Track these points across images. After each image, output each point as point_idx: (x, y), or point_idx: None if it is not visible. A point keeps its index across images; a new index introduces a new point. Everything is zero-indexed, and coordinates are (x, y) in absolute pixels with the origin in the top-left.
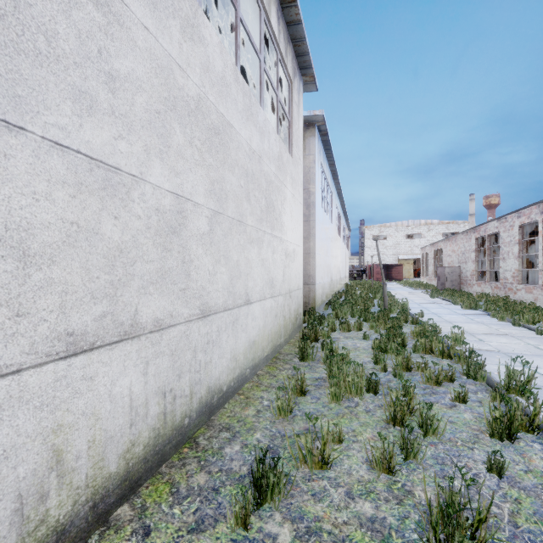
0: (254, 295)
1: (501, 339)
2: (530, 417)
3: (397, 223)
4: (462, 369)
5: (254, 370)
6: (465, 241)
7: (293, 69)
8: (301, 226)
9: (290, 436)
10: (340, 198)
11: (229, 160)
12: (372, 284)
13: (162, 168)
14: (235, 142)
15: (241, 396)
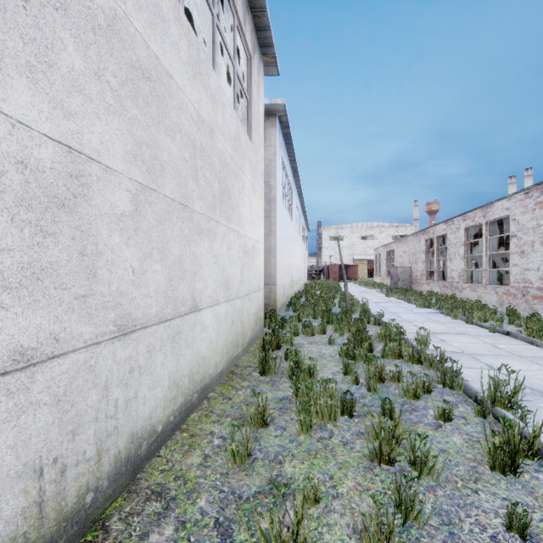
0: (204, 300)
1: (461, 339)
2: (529, 440)
3: (352, 225)
4: (437, 377)
5: (204, 393)
6: (415, 242)
7: (252, 42)
8: (261, 220)
9: (248, 498)
10: (300, 197)
11: (167, 121)
12: (330, 284)
13: (34, 96)
14: (176, 100)
15: (184, 434)
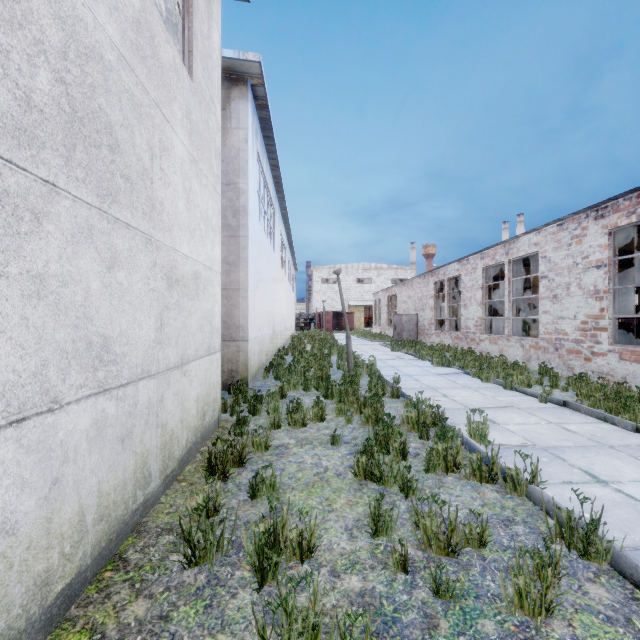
0: None
1: (514, 417)
2: None
3: (347, 265)
4: (548, 526)
5: None
6: (422, 285)
7: None
8: (217, 233)
9: None
10: (286, 222)
11: None
12: (323, 336)
13: None
14: None
15: None
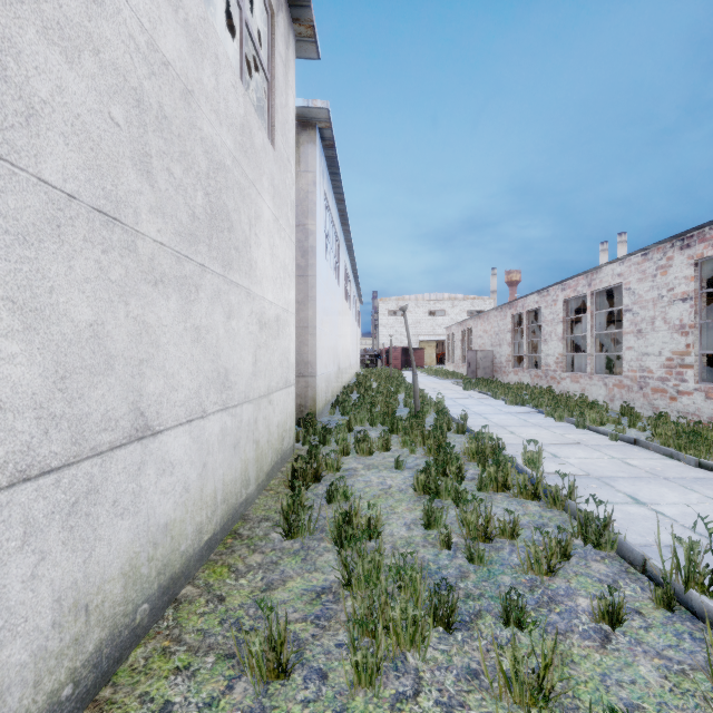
0: (170, 412)
1: (578, 452)
2: None
3: (417, 296)
4: (572, 526)
5: (170, 592)
6: (499, 319)
7: None
8: (292, 277)
9: None
10: (350, 254)
11: (48, 8)
12: (391, 373)
13: None
14: None
15: None
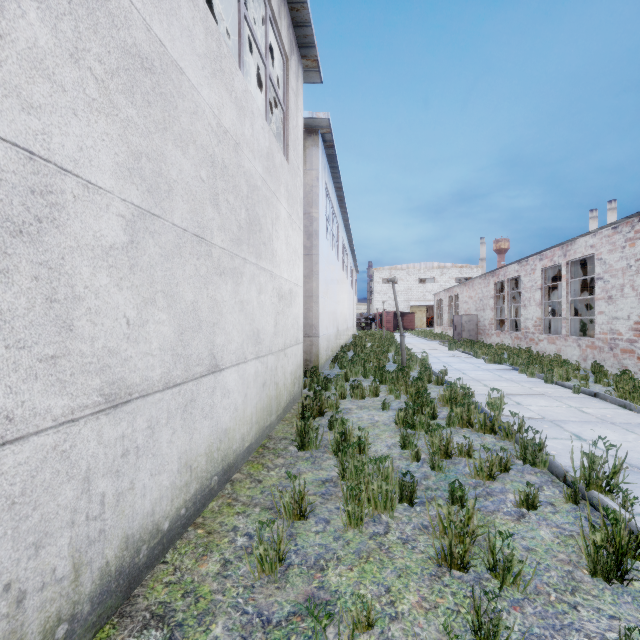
0: (227, 357)
1: (540, 401)
2: (637, 536)
3: (409, 265)
4: (515, 451)
5: (227, 474)
6: (483, 286)
7: (289, 41)
8: (301, 259)
9: (279, 622)
10: (348, 231)
11: (176, 128)
12: (383, 335)
13: None
14: (189, 102)
15: (199, 530)
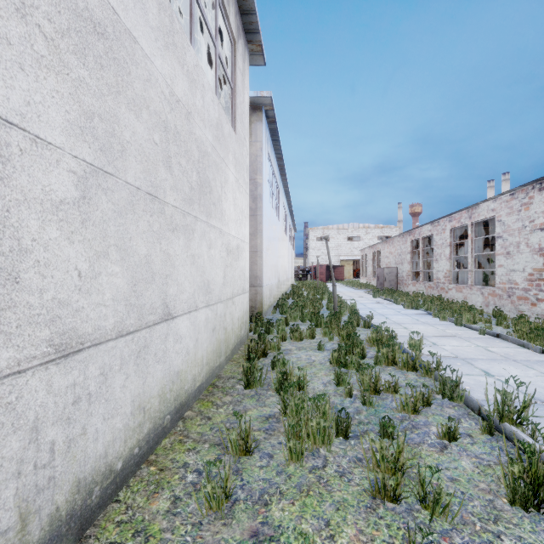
0: (180, 306)
1: (452, 342)
2: None
3: (339, 226)
4: (435, 386)
5: (180, 412)
6: (401, 243)
7: (236, 26)
8: (247, 218)
9: None
10: (287, 196)
11: (129, 92)
12: (317, 285)
13: None
14: (142, 70)
15: (151, 468)
